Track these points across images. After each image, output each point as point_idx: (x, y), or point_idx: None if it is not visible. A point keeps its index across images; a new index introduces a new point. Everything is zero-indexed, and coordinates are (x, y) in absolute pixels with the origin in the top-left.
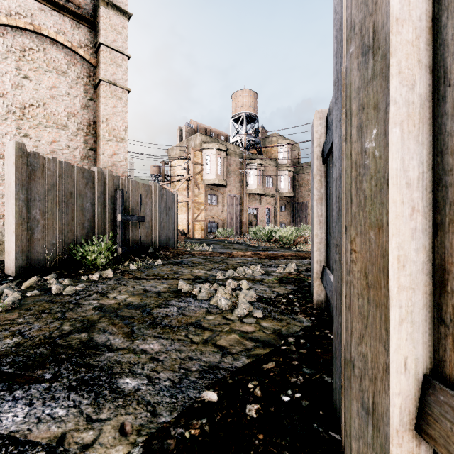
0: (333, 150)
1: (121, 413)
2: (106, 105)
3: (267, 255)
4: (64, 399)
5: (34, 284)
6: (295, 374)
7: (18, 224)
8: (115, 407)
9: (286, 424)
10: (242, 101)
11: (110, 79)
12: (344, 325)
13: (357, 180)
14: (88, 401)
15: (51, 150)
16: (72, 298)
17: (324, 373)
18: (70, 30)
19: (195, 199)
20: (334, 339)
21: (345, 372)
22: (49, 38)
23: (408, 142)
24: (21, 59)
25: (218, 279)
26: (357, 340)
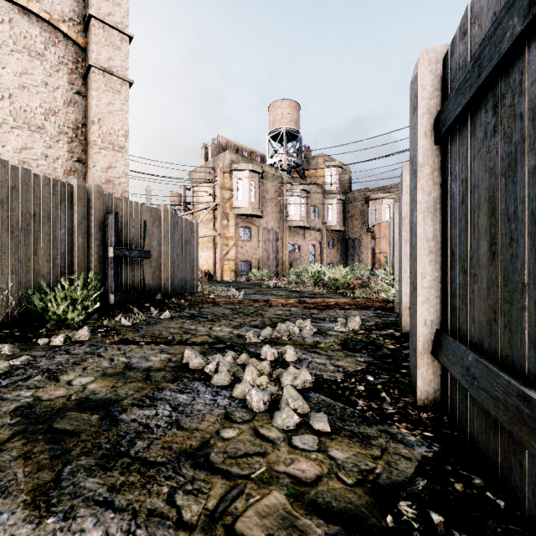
0: (484, 93)
1: None
2: (99, 100)
3: (317, 304)
4: None
5: None
6: None
7: None
8: None
9: None
10: (281, 113)
11: (104, 66)
12: None
13: None
14: None
15: (20, 159)
16: None
17: None
18: None
19: (223, 233)
20: None
21: None
22: (17, 6)
23: None
24: None
25: (248, 344)
26: None
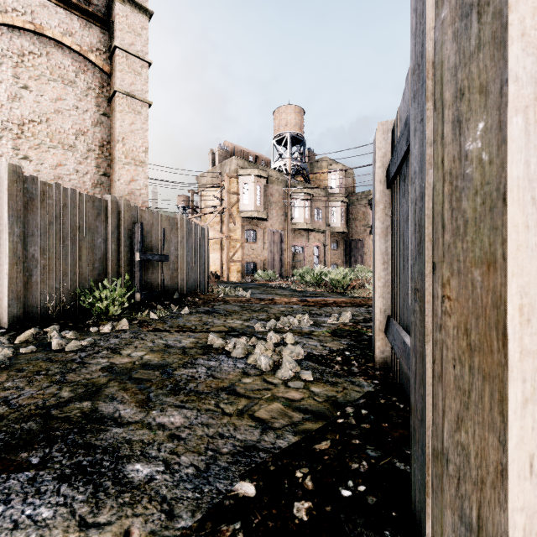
0: (401, 169)
1: (127, 515)
2: (123, 121)
3: (317, 302)
4: (53, 494)
5: (31, 337)
6: (357, 458)
7: (12, 264)
8: (119, 505)
9: (347, 531)
10: (286, 118)
11: (127, 90)
12: (429, 399)
13: (452, 197)
14: (83, 497)
15: (56, 175)
16: (76, 355)
17: (395, 457)
18: (79, 30)
19: (230, 235)
20: (412, 416)
21: (432, 466)
22: (53, 40)
23: (534, 137)
24: (19, 65)
25: (257, 332)
26: (452, 424)
